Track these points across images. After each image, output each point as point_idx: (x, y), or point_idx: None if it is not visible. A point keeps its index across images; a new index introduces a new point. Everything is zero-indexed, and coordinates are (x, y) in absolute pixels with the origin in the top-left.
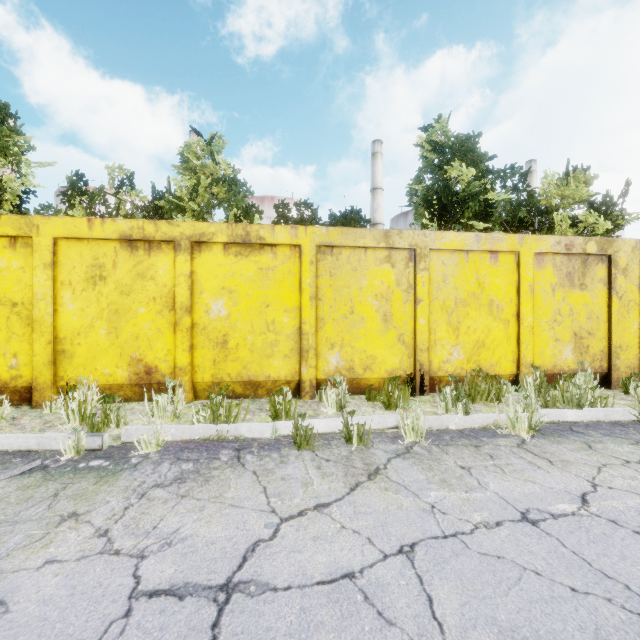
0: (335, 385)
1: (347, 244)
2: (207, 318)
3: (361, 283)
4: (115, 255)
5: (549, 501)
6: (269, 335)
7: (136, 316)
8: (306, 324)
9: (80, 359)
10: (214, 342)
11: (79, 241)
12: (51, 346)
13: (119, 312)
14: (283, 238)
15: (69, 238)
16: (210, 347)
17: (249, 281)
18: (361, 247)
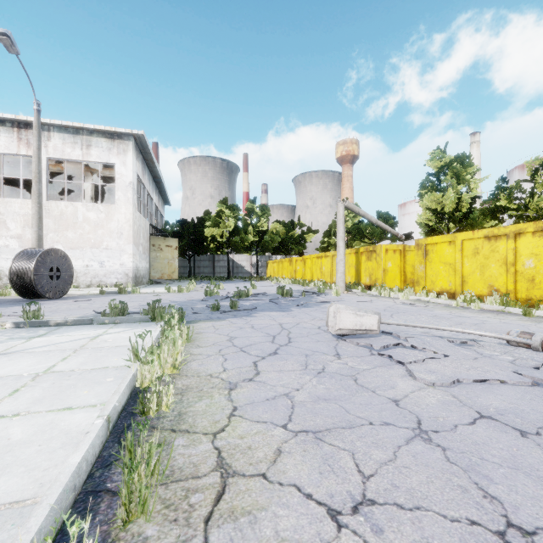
0: None
1: None
2: (523, 268)
3: None
4: (482, 244)
5: None
6: None
7: (490, 268)
8: None
9: (470, 284)
10: (526, 279)
11: (469, 240)
12: (460, 279)
13: (484, 266)
14: None
15: (466, 239)
16: (524, 282)
17: None
18: None
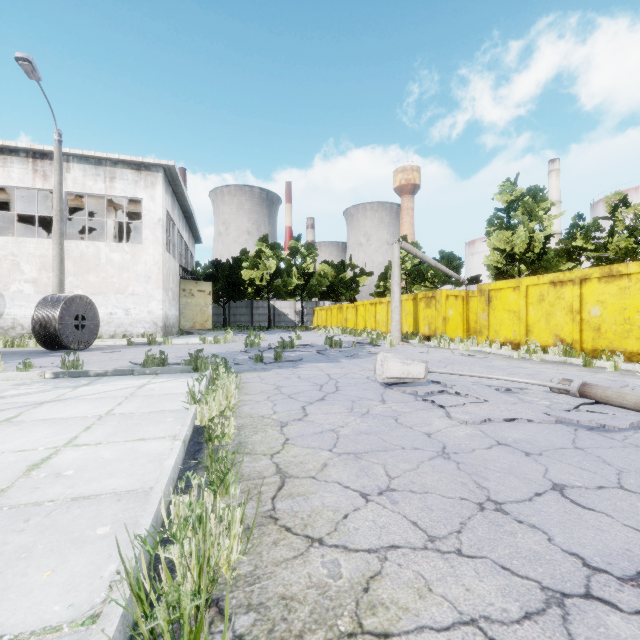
0: None
1: None
2: (589, 316)
3: None
4: (548, 290)
5: (636, 382)
6: (625, 326)
7: (556, 316)
8: None
9: (535, 334)
10: (592, 329)
11: (535, 286)
12: (525, 328)
13: (549, 314)
14: (634, 269)
15: (531, 285)
16: (590, 331)
17: (613, 296)
18: None
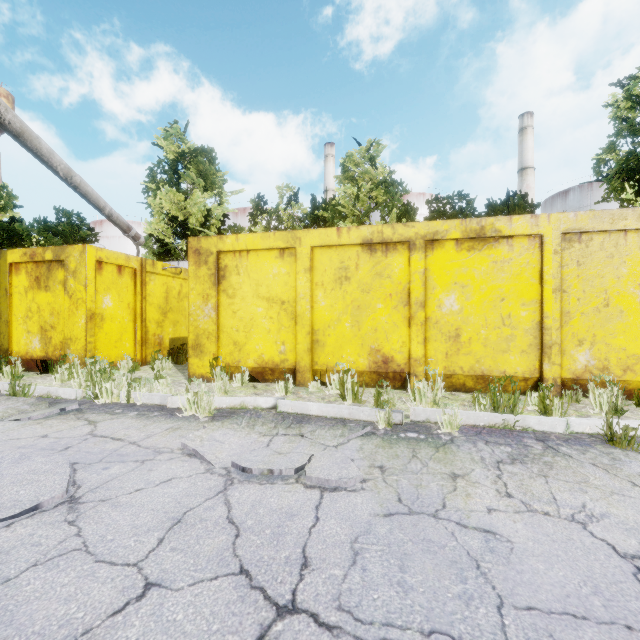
0: (582, 386)
1: (601, 228)
2: (439, 312)
3: (619, 271)
4: (357, 258)
5: None
6: (504, 329)
7: (374, 311)
8: (548, 318)
9: (330, 348)
10: (446, 336)
11: (329, 248)
12: (309, 336)
13: (360, 308)
14: (521, 229)
15: (322, 246)
16: (442, 340)
17: (482, 275)
18: (619, 230)
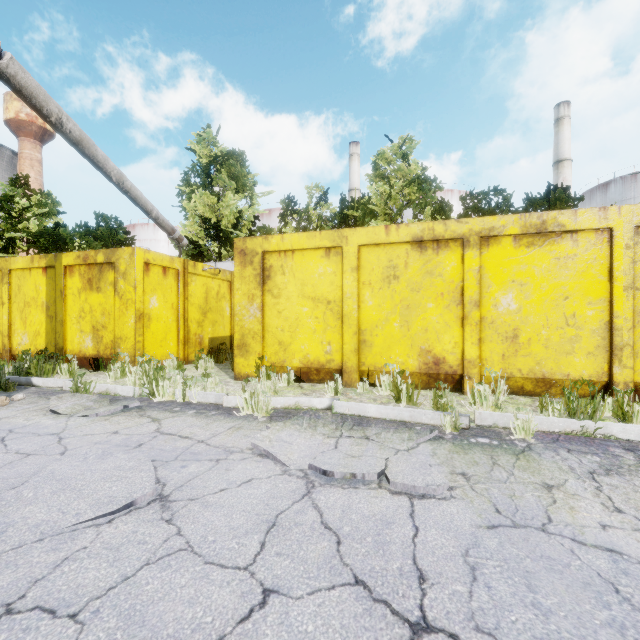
0: None
1: None
2: (495, 312)
3: None
4: (406, 256)
5: None
6: (568, 330)
7: (425, 311)
8: (619, 318)
9: (377, 348)
10: (503, 336)
11: (376, 247)
12: (356, 336)
13: (410, 307)
14: (588, 222)
15: (369, 245)
16: (498, 341)
17: (543, 272)
18: None
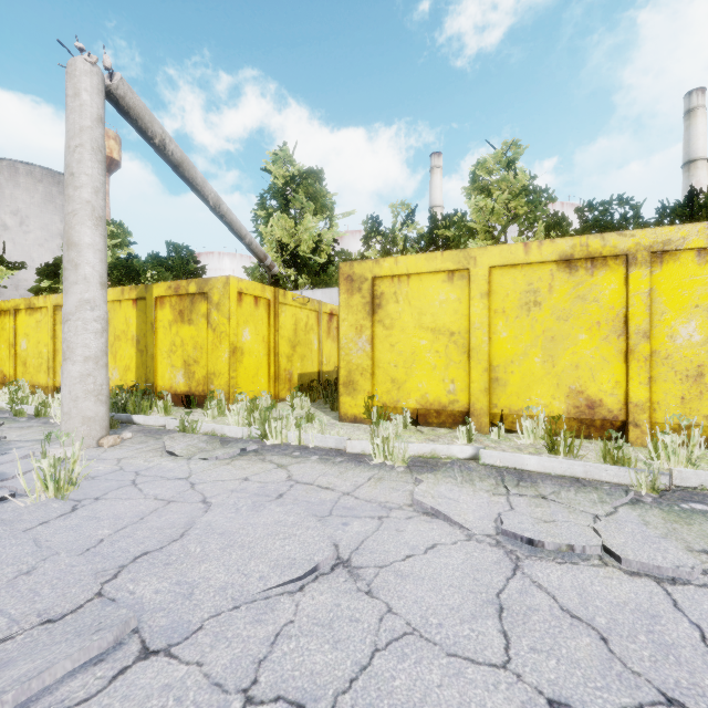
0: None
1: None
2: (671, 344)
3: None
4: (551, 278)
5: None
6: None
7: (575, 343)
8: None
9: (513, 388)
10: (682, 374)
11: (512, 268)
12: (487, 373)
13: (555, 339)
14: None
15: (502, 266)
16: (675, 381)
17: None
18: None
